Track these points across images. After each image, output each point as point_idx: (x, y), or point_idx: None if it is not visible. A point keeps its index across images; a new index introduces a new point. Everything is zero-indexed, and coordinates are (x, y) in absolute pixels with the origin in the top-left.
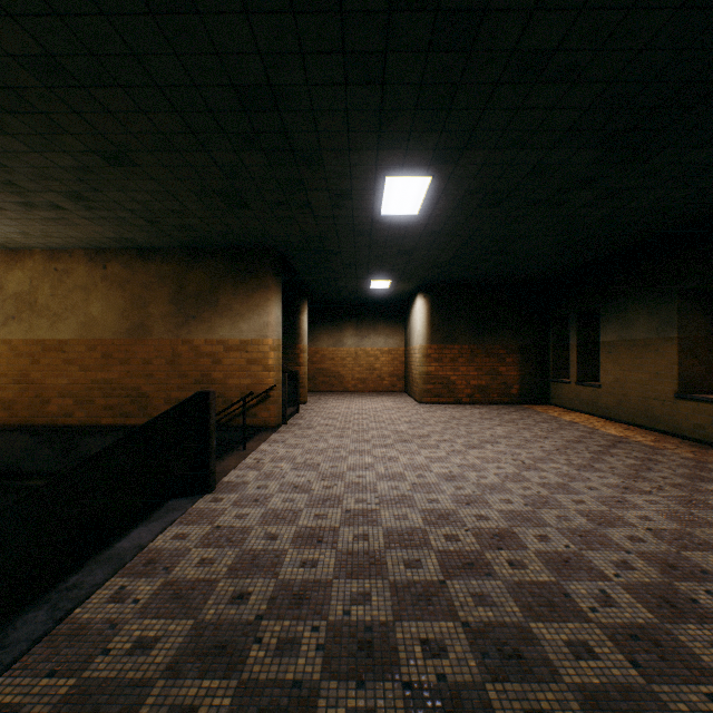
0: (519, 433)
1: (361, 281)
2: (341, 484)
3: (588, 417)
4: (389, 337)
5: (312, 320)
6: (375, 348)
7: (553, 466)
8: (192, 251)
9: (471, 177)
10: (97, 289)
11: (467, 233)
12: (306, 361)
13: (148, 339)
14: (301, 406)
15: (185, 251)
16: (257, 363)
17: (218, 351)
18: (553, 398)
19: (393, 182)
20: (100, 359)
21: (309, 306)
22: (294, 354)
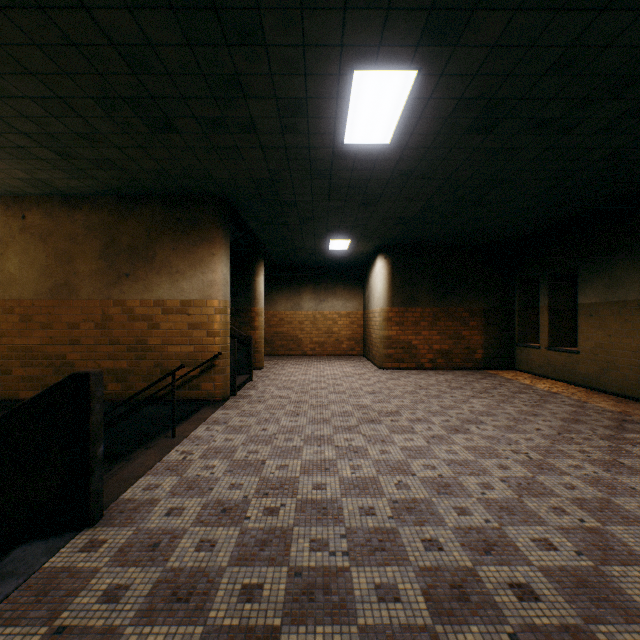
0: (501, 409)
1: (319, 240)
2: (291, 503)
3: (565, 385)
4: (347, 300)
5: (270, 283)
6: (334, 311)
7: (570, 463)
8: (125, 198)
9: (470, 74)
10: (15, 242)
11: (444, 175)
12: (262, 325)
13: (74, 300)
14: (256, 372)
15: (117, 198)
16: (201, 328)
17: (156, 314)
18: (519, 363)
19: (363, 82)
20: (18, 323)
21: (266, 270)
22: (249, 318)
